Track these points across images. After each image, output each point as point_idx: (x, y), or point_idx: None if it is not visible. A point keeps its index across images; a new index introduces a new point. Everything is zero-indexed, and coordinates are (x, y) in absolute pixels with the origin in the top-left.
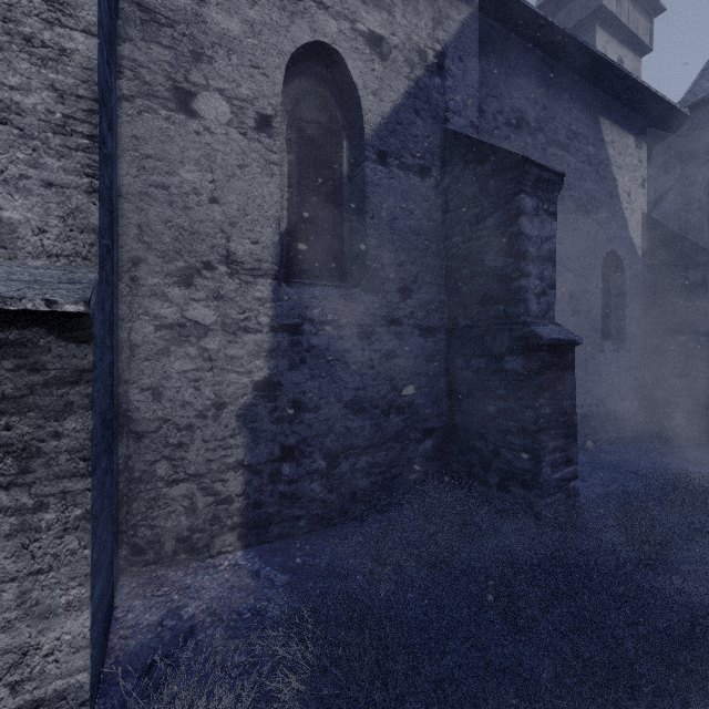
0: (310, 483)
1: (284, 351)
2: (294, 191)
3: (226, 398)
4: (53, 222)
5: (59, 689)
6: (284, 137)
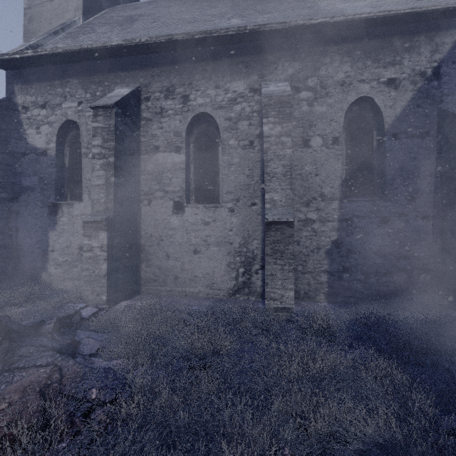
0: (356, 284)
1: (343, 229)
2: (348, 161)
3: (320, 246)
4: (283, 198)
5: (288, 307)
6: (343, 140)
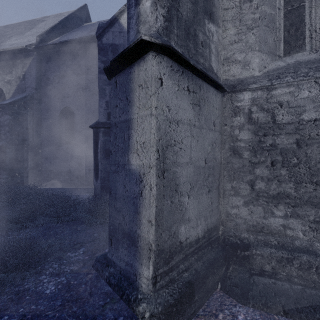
0: None
1: None
2: None
3: None
4: None
5: None
6: None
